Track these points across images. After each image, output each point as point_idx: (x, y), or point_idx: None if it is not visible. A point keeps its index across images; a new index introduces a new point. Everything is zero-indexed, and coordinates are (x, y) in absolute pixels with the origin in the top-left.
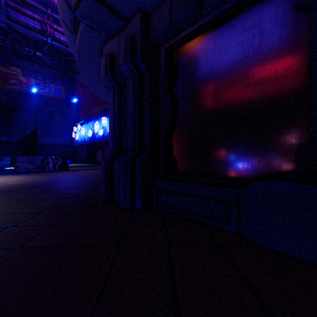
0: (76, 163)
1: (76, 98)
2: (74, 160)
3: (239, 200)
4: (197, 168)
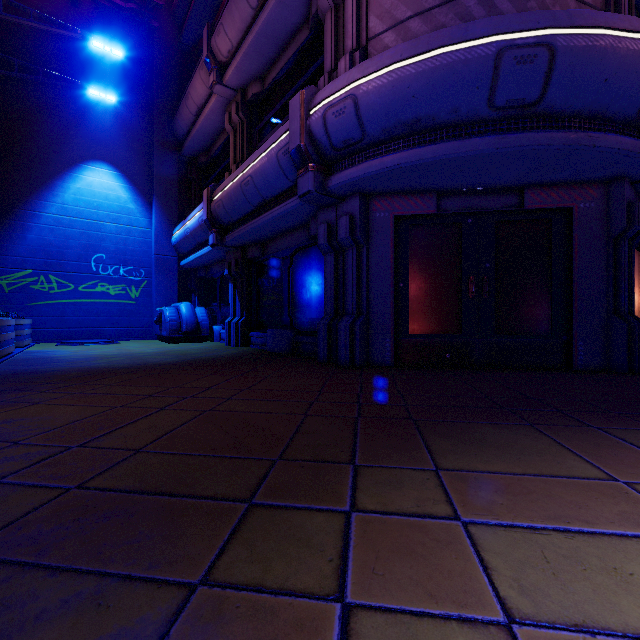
0: None
1: None
2: None
3: None
4: None
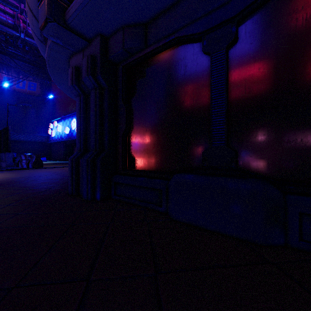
0: (52, 160)
1: (52, 94)
2: (50, 157)
3: (167, 189)
4: (146, 165)
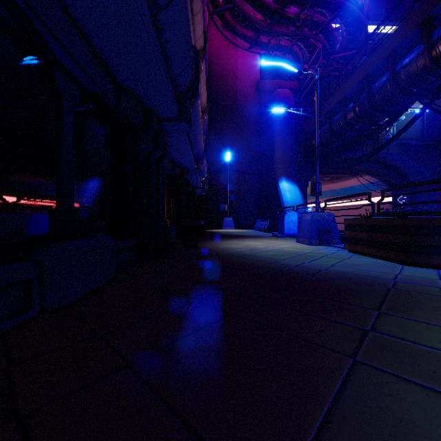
0: None
1: None
2: None
3: (44, 271)
4: None
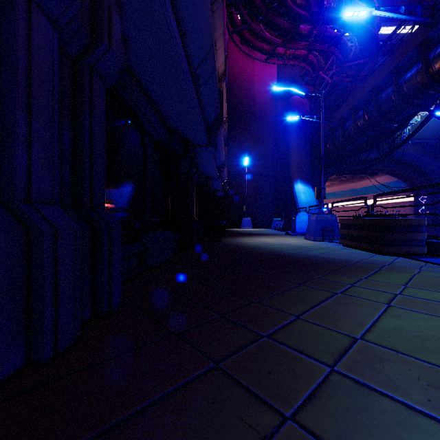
0: None
1: None
2: None
3: (146, 248)
4: None
